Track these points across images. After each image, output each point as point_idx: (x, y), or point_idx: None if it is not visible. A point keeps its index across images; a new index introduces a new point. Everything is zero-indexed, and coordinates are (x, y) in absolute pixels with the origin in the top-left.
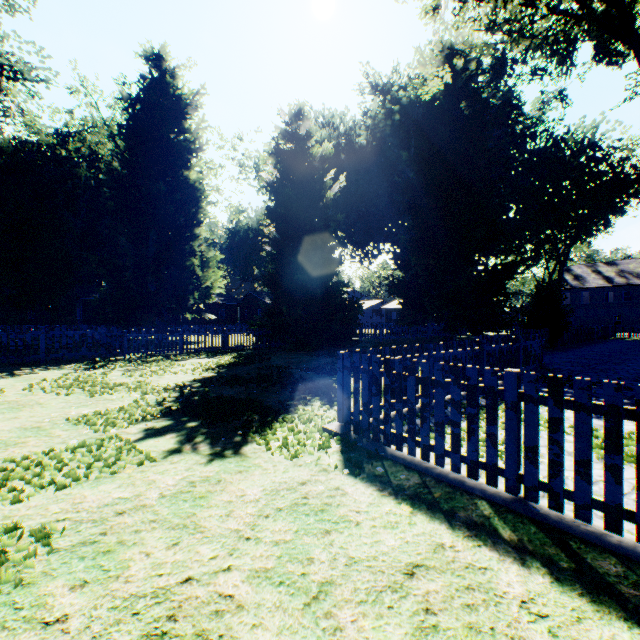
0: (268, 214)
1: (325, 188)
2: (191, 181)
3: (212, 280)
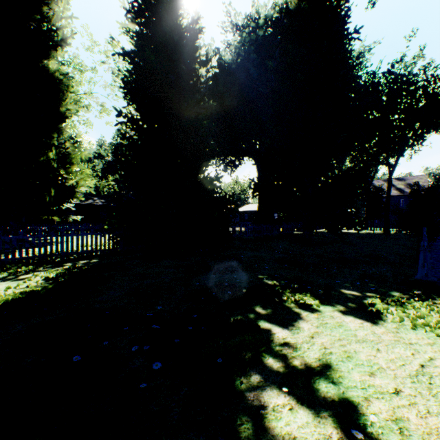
0: (125, 88)
1: (196, 60)
2: (51, 70)
3: (79, 178)
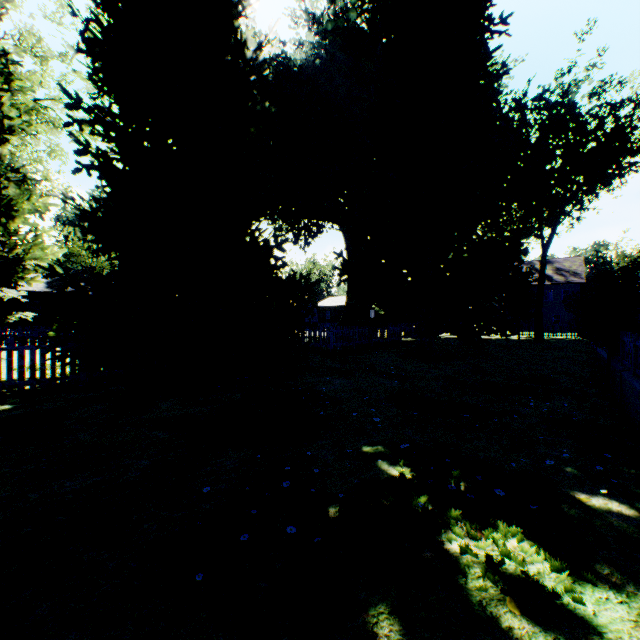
0: (89, 52)
1: (235, 8)
2: None
3: (30, 245)
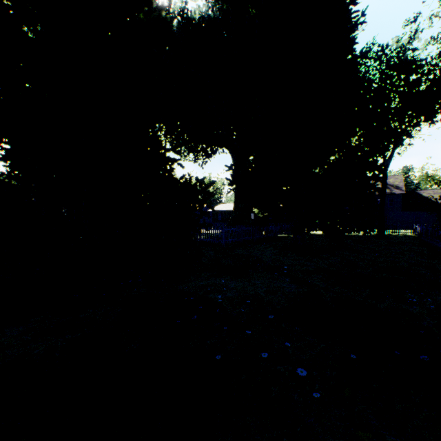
0: None
1: None
2: None
3: None
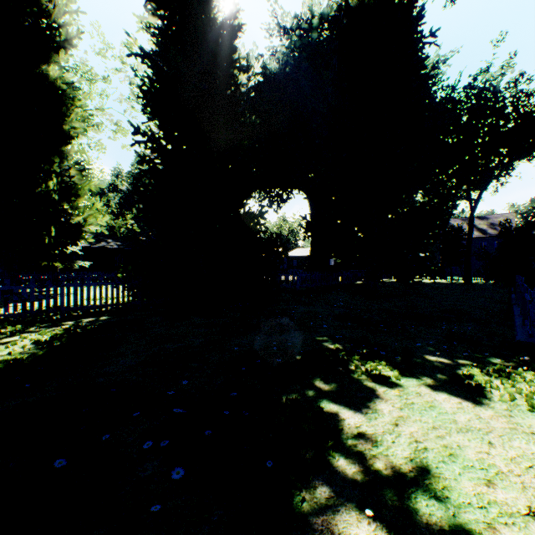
0: (144, 98)
1: (234, 63)
2: (51, 78)
3: (87, 214)
